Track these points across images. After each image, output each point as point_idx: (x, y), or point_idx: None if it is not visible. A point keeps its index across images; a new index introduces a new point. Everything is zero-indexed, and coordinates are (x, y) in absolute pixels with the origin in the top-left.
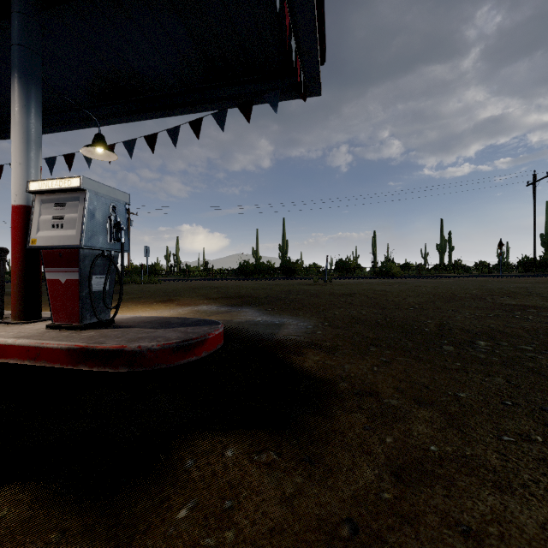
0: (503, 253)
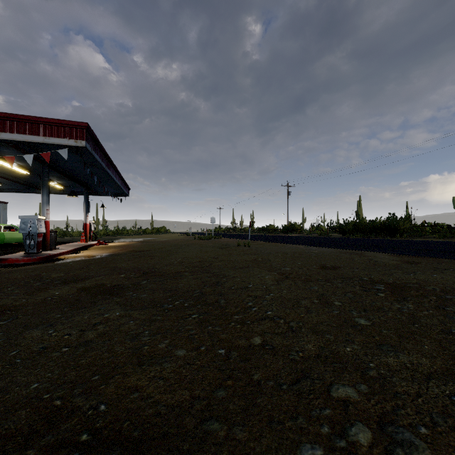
0: None
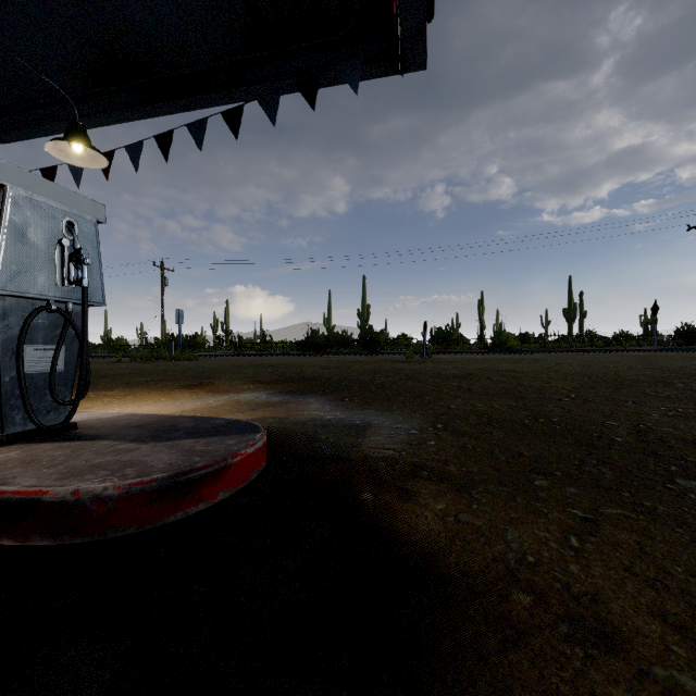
0: (651, 321)
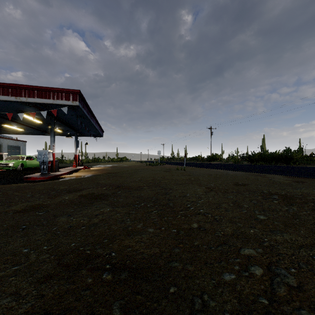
0: None
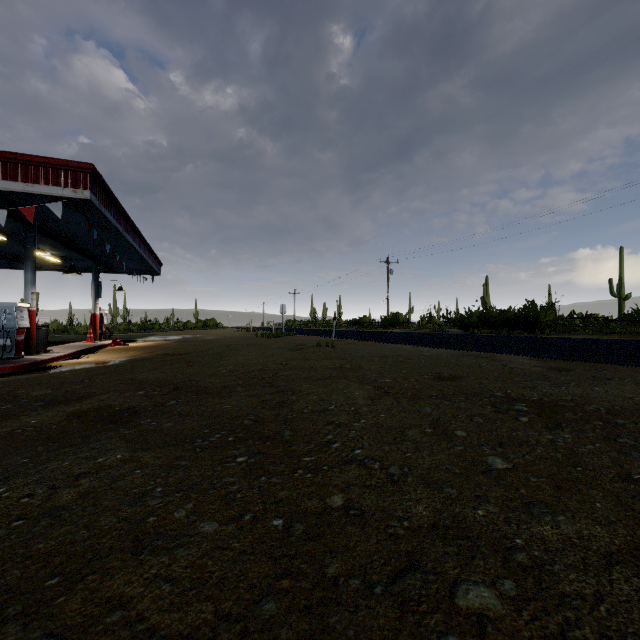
0: None
